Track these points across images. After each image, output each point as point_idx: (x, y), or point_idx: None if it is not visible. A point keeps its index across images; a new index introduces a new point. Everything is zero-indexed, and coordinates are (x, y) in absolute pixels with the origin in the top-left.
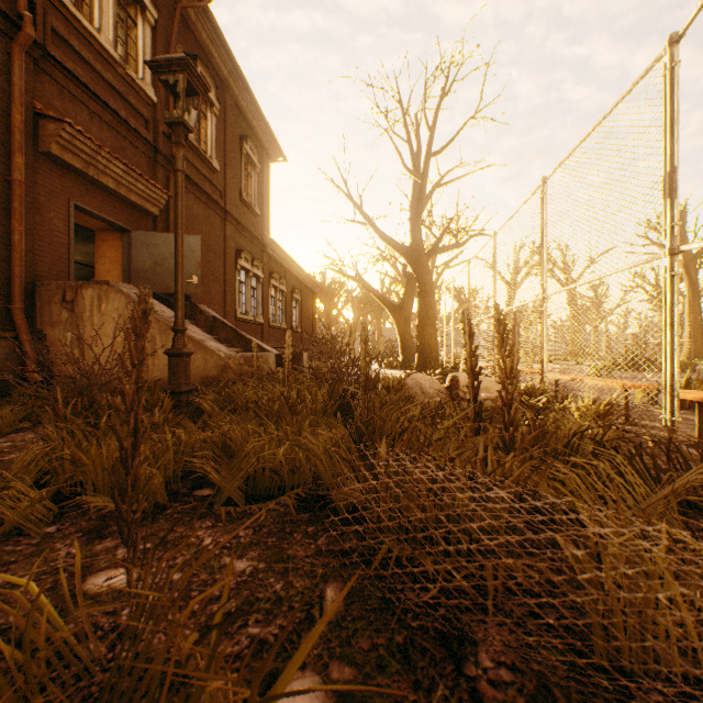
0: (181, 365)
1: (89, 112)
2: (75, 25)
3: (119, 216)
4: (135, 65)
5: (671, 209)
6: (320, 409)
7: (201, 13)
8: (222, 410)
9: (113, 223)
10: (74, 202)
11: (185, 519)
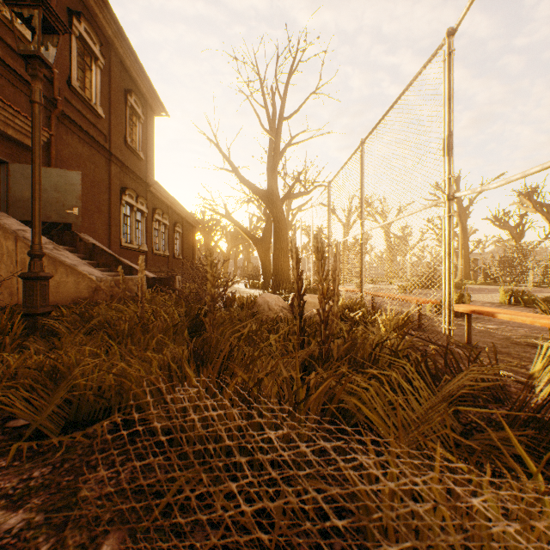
0: (38, 288)
1: None
2: None
3: None
4: None
5: (449, 164)
6: (171, 327)
7: None
8: (80, 330)
9: None
10: None
11: None
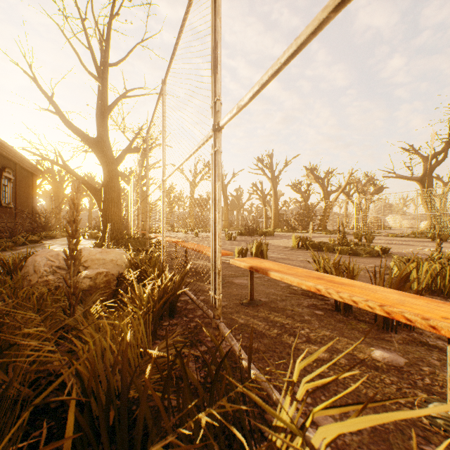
0: None
1: None
2: None
3: None
4: None
5: (215, 85)
6: None
7: None
8: None
9: None
10: None
11: None
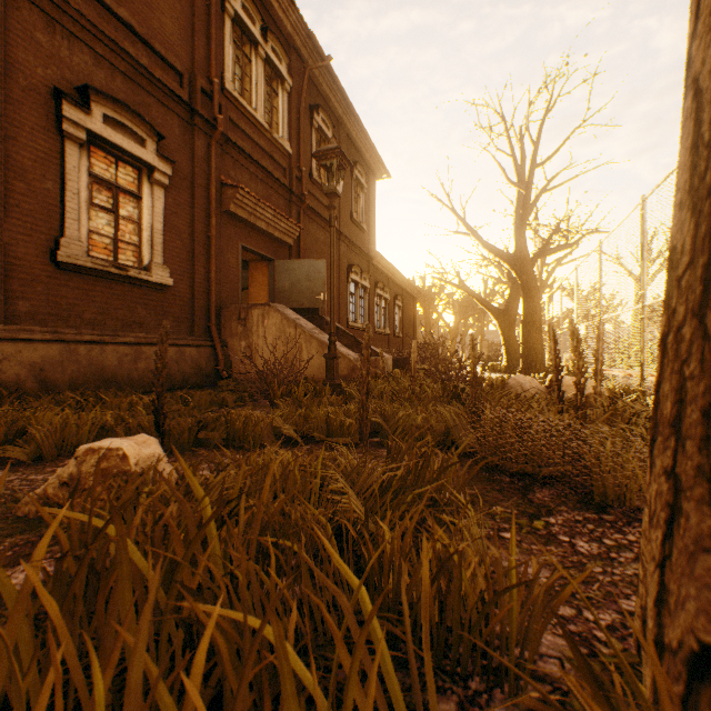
0: (334, 365)
1: (249, 174)
2: (242, 111)
3: (267, 250)
4: (276, 127)
5: None
6: (438, 398)
7: (323, 69)
8: None
9: (263, 256)
10: (241, 244)
11: (371, 448)
